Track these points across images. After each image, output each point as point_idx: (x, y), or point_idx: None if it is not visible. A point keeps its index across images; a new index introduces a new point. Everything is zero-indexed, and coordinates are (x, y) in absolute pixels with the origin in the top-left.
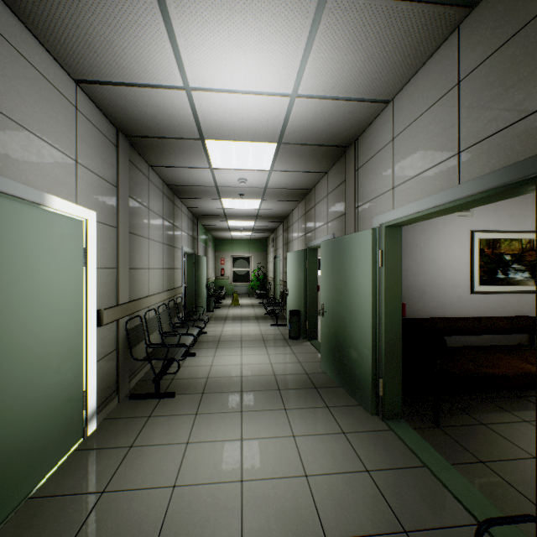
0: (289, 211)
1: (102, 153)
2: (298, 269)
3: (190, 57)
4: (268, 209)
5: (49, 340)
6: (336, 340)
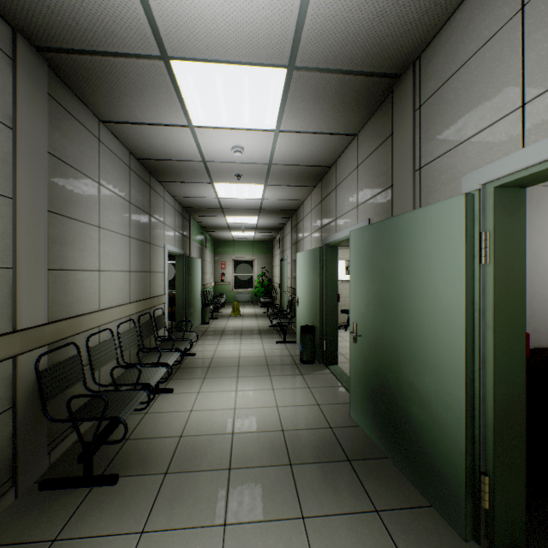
0: (299, 203)
1: None
2: (312, 273)
3: None
4: (273, 199)
5: None
6: (381, 382)
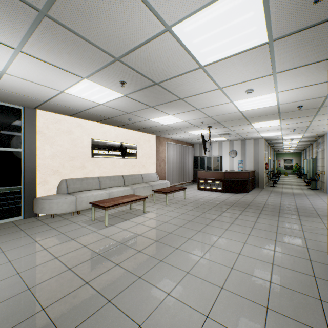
0: (305, 148)
1: (269, 150)
2: (306, 164)
3: (284, 144)
4: (297, 148)
5: (269, 170)
6: (309, 175)
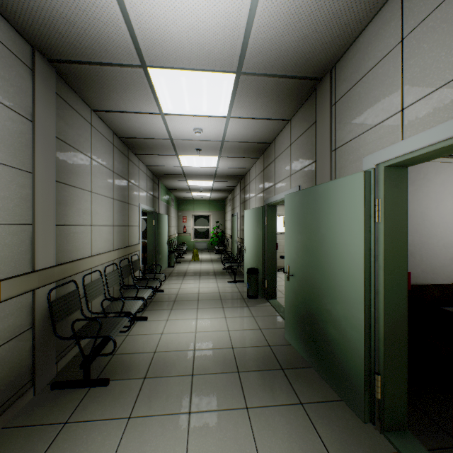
0: (246, 170)
1: (1, 70)
2: (256, 227)
3: None
4: (225, 167)
5: None
6: (306, 310)
